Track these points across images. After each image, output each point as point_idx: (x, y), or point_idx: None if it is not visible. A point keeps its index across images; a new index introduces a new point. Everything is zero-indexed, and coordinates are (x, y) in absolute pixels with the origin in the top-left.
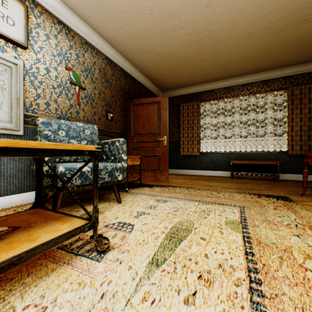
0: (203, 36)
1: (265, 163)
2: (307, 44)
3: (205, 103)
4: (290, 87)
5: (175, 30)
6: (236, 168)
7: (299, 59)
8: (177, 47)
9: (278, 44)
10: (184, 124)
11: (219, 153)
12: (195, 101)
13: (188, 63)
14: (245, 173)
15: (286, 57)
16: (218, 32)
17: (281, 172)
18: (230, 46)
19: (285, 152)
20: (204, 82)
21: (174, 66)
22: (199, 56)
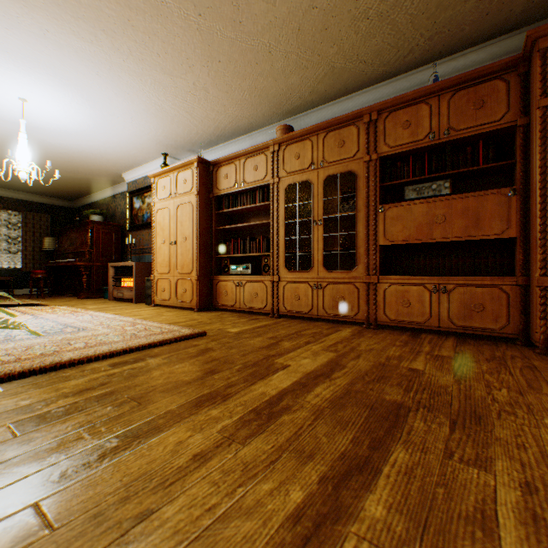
0: None
1: (1, 279)
2: (38, 187)
3: None
4: (26, 211)
5: None
6: None
7: (33, 192)
8: None
9: (14, 180)
10: None
11: None
12: None
13: None
14: None
15: (22, 188)
16: None
17: (17, 288)
18: None
19: (21, 269)
20: None
21: None
22: None
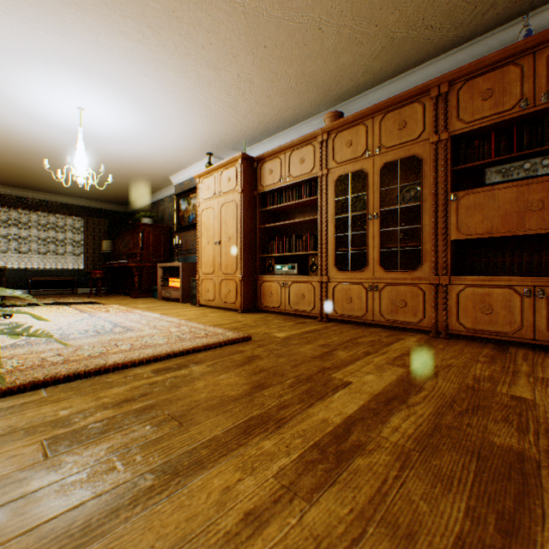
0: (11, 165)
1: (67, 279)
2: (97, 194)
3: None
4: (87, 216)
5: None
6: (35, 286)
7: (93, 198)
8: None
9: (77, 188)
10: None
11: (11, 269)
12: None
13: None
14: (47, 290)
15: (84, 195)
16: (27, 168)
17: (80, 287)
18: (36, 176)
19: (84, 270)
20: None
21: None
22: None
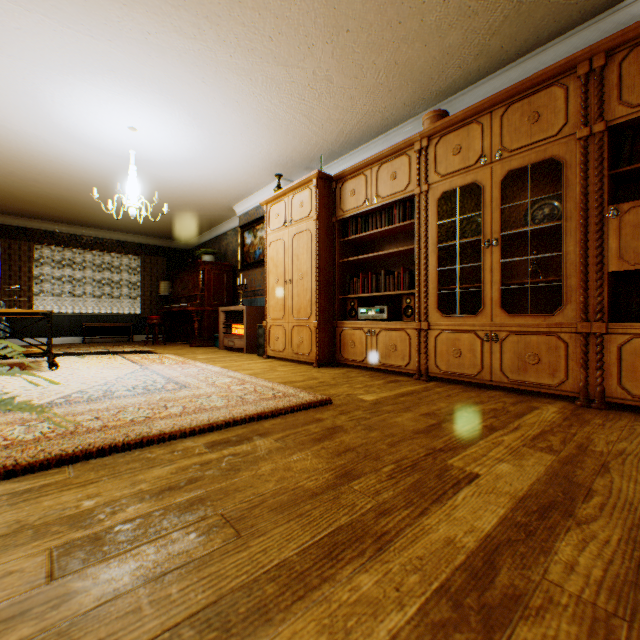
0: (63, 199)
1: (122, 325)
2: (154, 229)
3: (44, 247)
4: (144, 255)
5: (33, 187)
6: (89, 333)
7: (151, 234)
8: (25, 192)
9: (133, 223)
10: (4, 269)
11: (65, 314)
12: (26, 240)
13: (31, 204)
14: (101, 337)
15: (140, 231)
16: (80, 202)
17: (136, 334)
18: (89, 211)
19: (140, 315)
20: (44, 219)
21: (6, 199)
22: (50, 205)
